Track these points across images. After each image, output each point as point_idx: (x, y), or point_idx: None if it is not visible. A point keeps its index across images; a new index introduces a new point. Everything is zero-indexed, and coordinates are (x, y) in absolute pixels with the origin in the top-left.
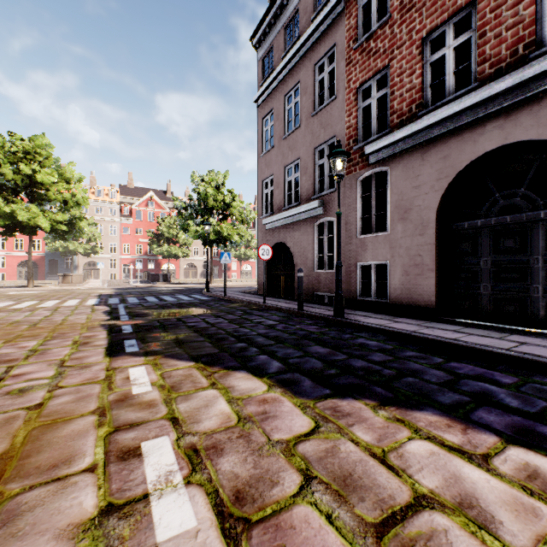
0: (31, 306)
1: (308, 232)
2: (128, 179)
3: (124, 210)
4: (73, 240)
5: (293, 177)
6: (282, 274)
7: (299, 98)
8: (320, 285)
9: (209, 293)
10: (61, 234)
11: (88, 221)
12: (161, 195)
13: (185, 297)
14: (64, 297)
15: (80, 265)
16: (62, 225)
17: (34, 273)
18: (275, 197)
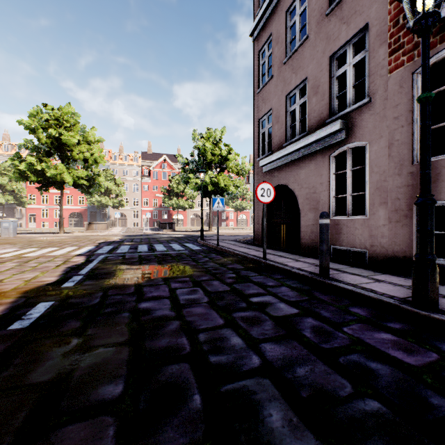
0: (18, 255)
1: (321, 167)
2: (148, 147)
3: (144, 171)
4: (105, 196)
5: (297, 104)
6: (282, 222)
7: (306, 4)
8: (339, 237)
9: (203, 242)
10: (85, 189)
11: (116, 181)
12: (172, 158)
13: (177, 245)
14: (68, 244)
15: (112, 215)
16: (83, 180)
17: (80, 221)
18: (274, 133)
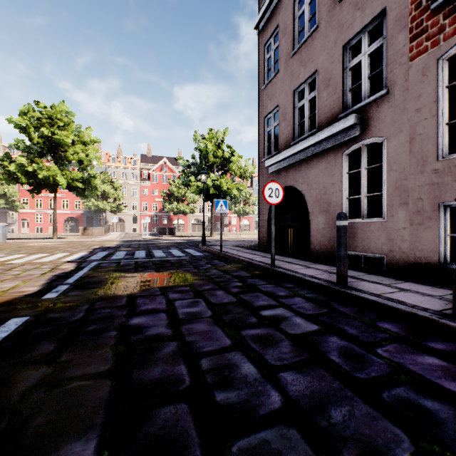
0: (1, 261)
1: (332, 166)
2: (147, 150)
3: (143, 175)
4: (102, 200)
5: (306, 99)
6: (290, 226)
7: None
8: (353, 241)
9: (205, 247)
10: (81, 192)
11: (114, 184)
12: (173, 161)
13: (177, 251)
14: (60, 250)
15: (110, 220)
16: (78, 182)
17: (76, 227)
18: (281, 131)
